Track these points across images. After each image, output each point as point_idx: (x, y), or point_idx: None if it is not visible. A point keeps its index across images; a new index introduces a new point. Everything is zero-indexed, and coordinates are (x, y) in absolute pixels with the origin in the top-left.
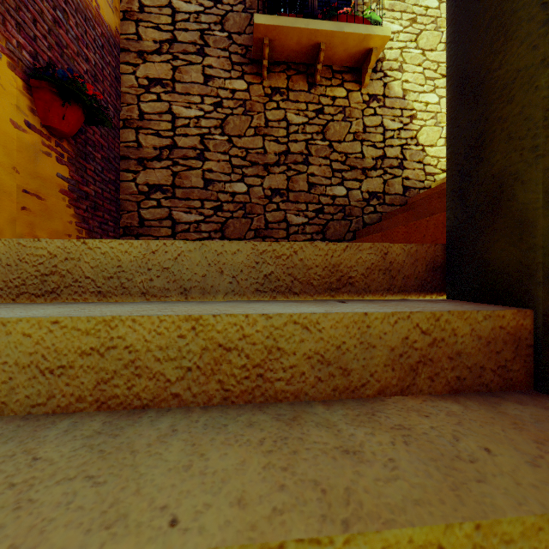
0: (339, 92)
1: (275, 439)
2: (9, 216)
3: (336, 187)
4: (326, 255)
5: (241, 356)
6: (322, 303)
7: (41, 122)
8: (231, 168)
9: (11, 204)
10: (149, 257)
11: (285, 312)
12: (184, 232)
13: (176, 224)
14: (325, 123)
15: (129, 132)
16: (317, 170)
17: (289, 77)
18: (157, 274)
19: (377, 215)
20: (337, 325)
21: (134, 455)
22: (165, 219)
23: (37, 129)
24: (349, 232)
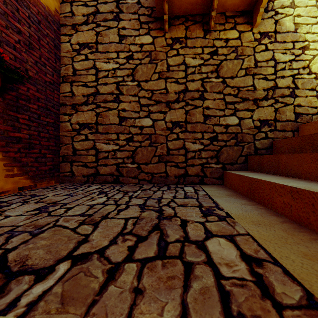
0: (231, 34)
1: None
2: None
3: (229, 117)
4: None
5: None
6: None
7: None
8: (139, 107)
9: None
10: None
11: None
12: (104, 158)
13: (98, 152)
14: (219, 63)
15: (66, 85)
16: (212, 103)
17: (187, 27)
18: None
19: (268, 141)
20: None
21: None
22: (91, 149)
23: None
24: (241, 156)
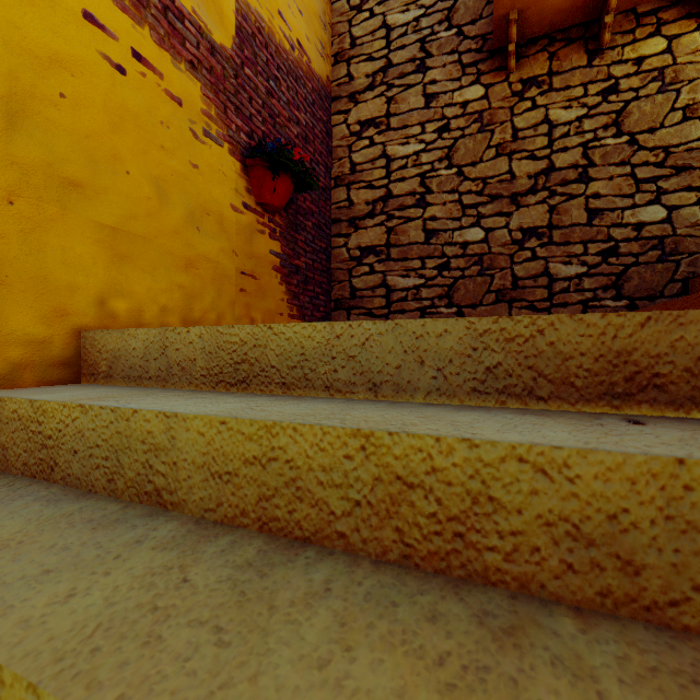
0: (650, 46)
1: (466, 663)
2: (230, 299)
3: (644, 208)
4: (601, 334)
5: (429, 499)
6: (589, 421)
7: (256, 200)
8: (461, 210)
9: (231, 287)
10: (333, 343)
11: (503, 439)
12: (401, 301)
13: (391, 292)
14: (621, 108)
15: (340, 191)
16: (605, 186)
17: (552, 55)
18: (342, 363)
19: None
20: (609, 475)
21: (271, 612)
22: (379, 286)
23: (252, 208)
24: (673, 283)
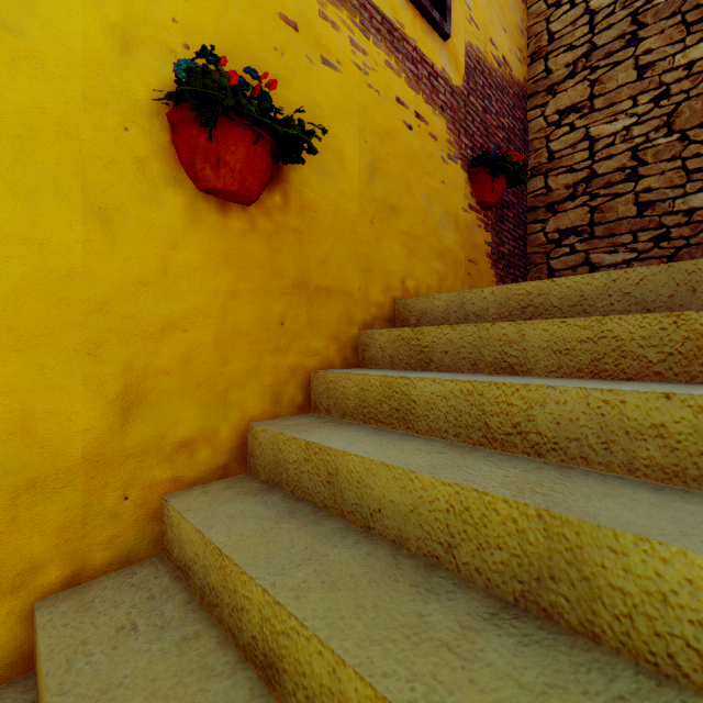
0: None
1: None
2: (461, 281)
3: None
4: None
5: None
6: None
7: (476, 201)
8: (684, 176)
9: (462, 272)
10: (609, 286)
11: None
12: None
13: (594, 269)
14: None
15: (536, 180)
16: None
17: None
18: (617, 299)
19: None
20: None
21: (638, 385)
22: (580, 265)
23: (474, 208)
24: None
